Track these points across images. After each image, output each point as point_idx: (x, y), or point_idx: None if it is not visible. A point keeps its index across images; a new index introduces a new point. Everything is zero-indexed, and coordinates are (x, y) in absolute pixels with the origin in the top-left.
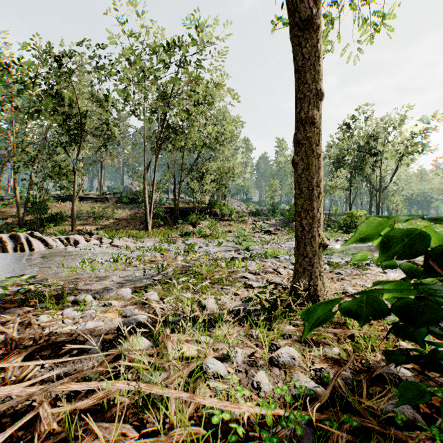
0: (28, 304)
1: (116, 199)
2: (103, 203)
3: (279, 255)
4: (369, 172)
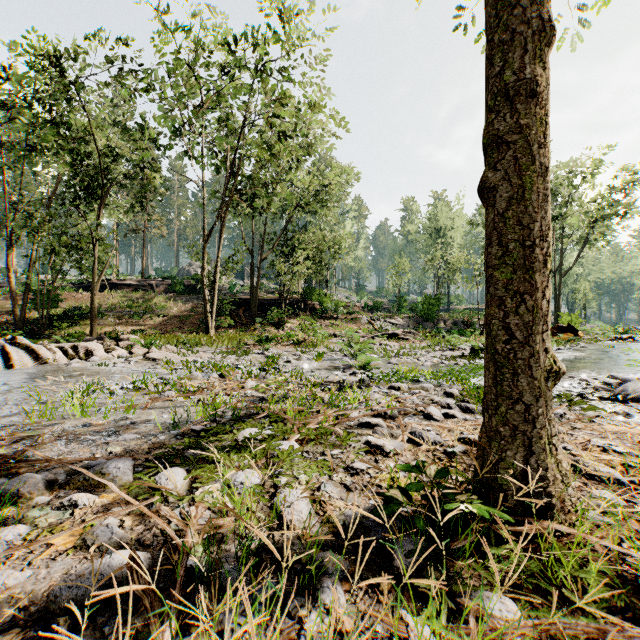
0: None
1: (166, 287)
2: (146, 292)
3: (420, 376)
4: None
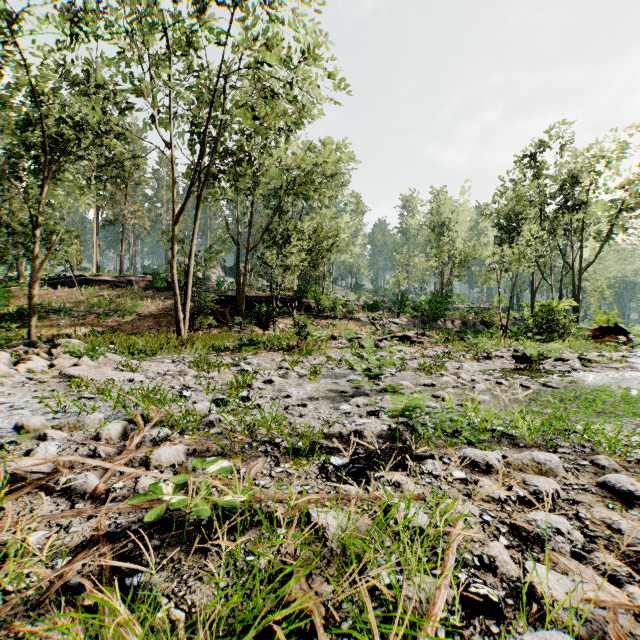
0: None
1: (146, 284)
2: (124, 289)
3: (494, 418)
4: None
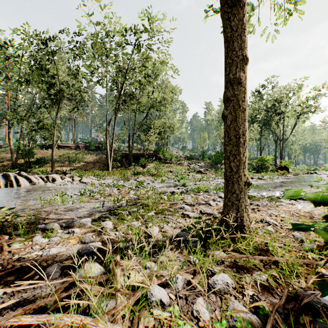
0: (5, 231)
1: (86, 147)
2: (76, 150)
3: (209, 189)
4: (275, 127)
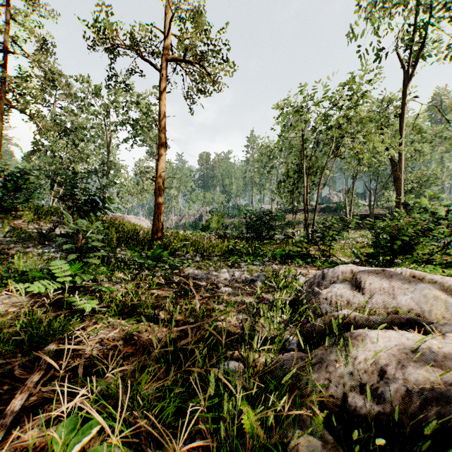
0: None
1: (320, 209)
2: (311, 212)
3: None
4: None
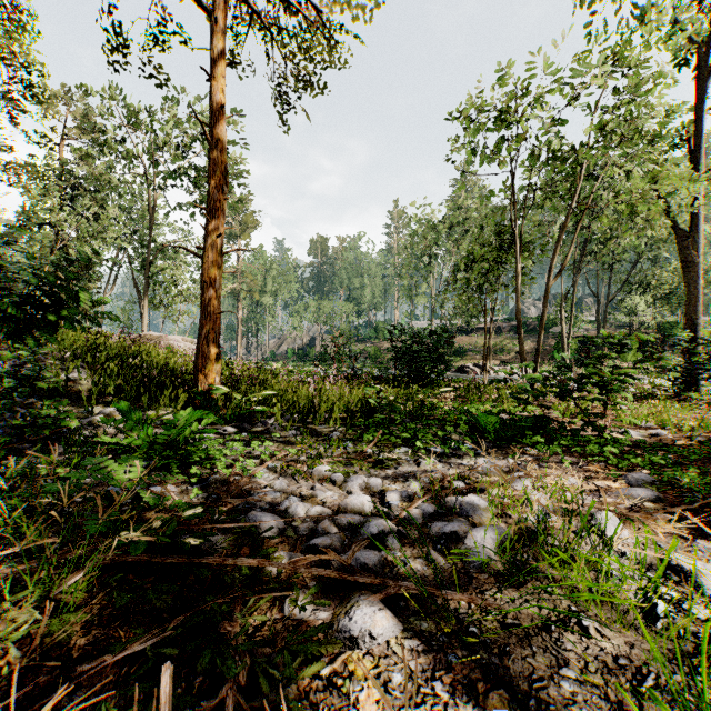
0: None
1: (510, 328)
2: (495, 333)
3: None
4: None
